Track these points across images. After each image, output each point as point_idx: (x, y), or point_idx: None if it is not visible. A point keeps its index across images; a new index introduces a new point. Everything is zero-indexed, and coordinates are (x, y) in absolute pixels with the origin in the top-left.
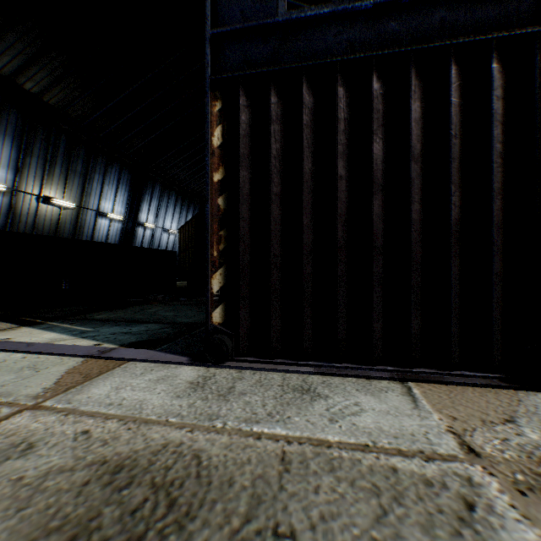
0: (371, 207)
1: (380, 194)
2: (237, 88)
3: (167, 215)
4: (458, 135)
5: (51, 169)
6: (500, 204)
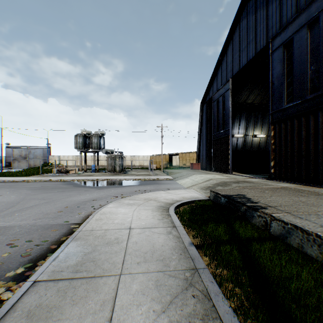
0: (301, 147)
1: (303, 143)
2: (275, 123)
3: None
4: (321, 128)
5: (256, 125)
6: None
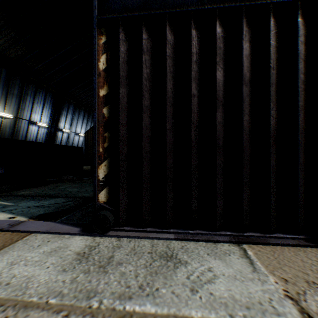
0: (215, 117)
1: (221, 108)
2: (118, 26)
3: (78, 125)
4: (275, 68)
5: None
6: (303, 117)
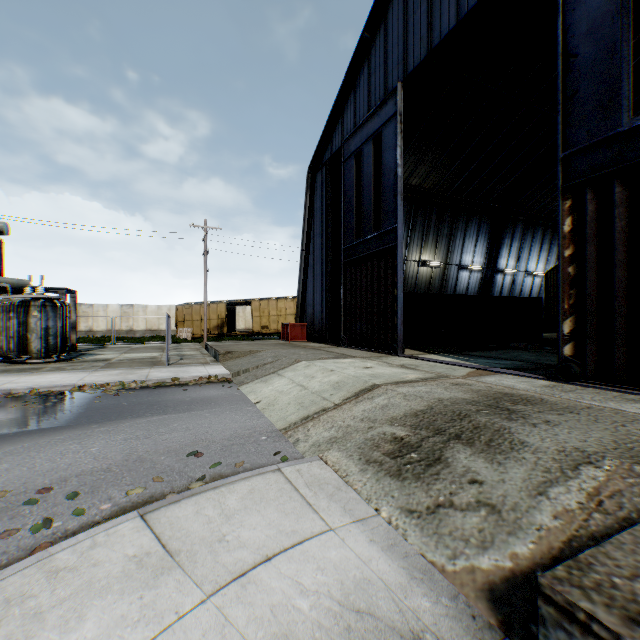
0: None
1: None
2: (583, 188)
3: (530, 256)
4: None
5: (426, 238)
6: None
